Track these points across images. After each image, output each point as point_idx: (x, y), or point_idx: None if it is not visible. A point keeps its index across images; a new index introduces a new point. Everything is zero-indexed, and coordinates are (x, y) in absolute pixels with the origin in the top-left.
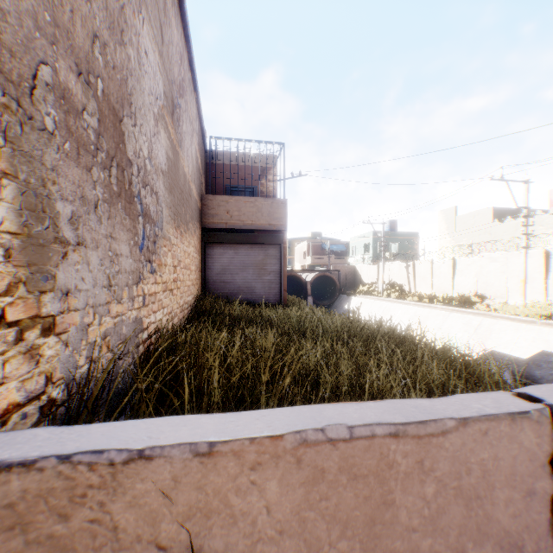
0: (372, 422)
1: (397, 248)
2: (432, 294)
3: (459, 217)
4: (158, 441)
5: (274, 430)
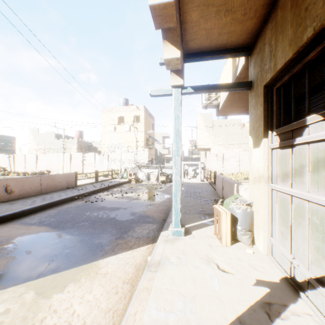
0: (23, 177)
1: (1, 145)
2: (26, 171)
3: (41, 134)
4: (1, 179)
5: (13, 178)
